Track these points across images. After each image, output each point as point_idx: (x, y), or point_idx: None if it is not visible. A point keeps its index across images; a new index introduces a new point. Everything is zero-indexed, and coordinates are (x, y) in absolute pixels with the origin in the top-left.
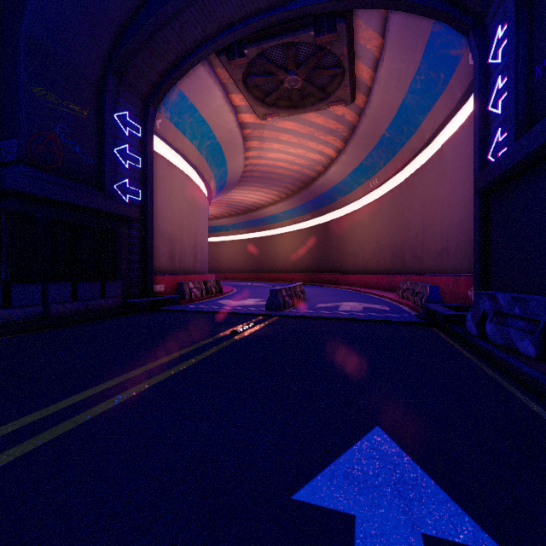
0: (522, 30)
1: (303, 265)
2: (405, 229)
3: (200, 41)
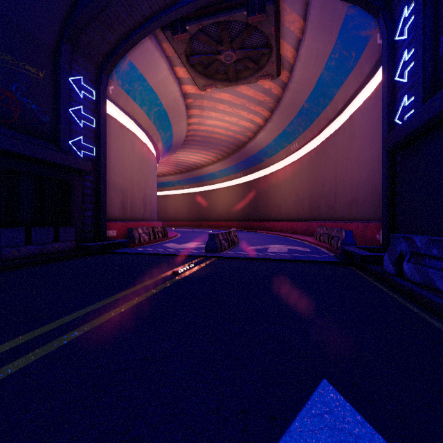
0: (428, 6)
1: (236, 215)
2: (320, 184)
3: (147, 16)
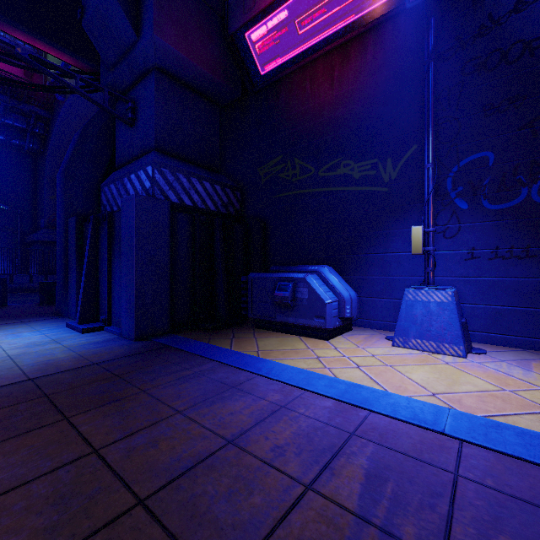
0: None
1: None
2: None
3: None
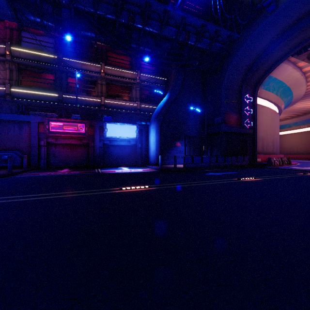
0: None
1: None
2: None
3: (282, 55)
